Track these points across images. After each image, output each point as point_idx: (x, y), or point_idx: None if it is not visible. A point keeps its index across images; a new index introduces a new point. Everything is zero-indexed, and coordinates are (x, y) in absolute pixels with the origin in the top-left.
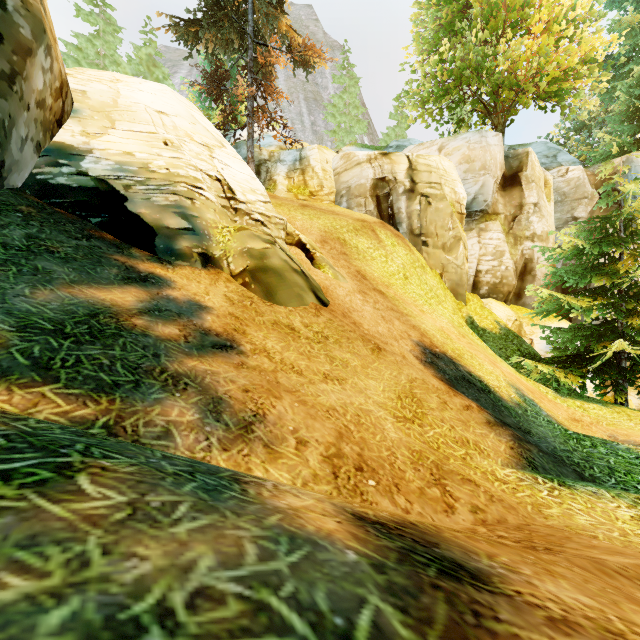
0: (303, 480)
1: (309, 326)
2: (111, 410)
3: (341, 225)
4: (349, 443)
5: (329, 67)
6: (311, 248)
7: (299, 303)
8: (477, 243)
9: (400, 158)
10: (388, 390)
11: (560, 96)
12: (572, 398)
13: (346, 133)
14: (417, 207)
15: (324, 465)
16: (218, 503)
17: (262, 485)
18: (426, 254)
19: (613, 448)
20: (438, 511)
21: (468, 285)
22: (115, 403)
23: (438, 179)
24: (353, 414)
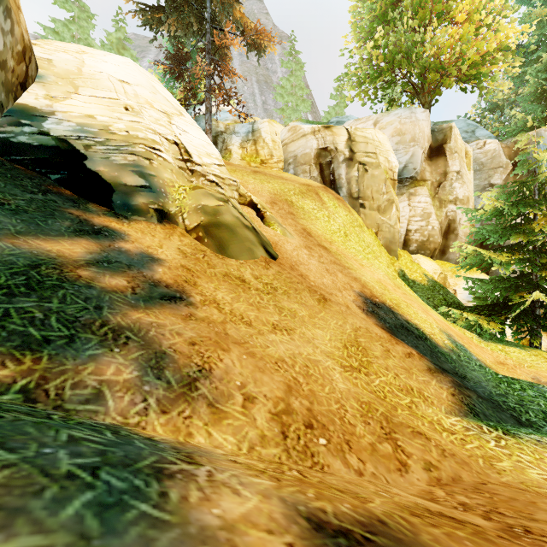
0: (249, 443)
1: (259, 278)
2: (34, 370)
3: (289, 188)
4: (298, 397)
5: (278, 54)
6: (262, 208)
7: (250, 256)
8: (407, 206)
9: (340, 130)
10: (334, 339)
11: (479, 79)
12: (494, 342)
13: (293, 111)
14: (355, 173)
15: (272, 424)
16: (109, 541)
17: (192, 477)
18: (363, 215)
19: (540, 390)
20: (391, 470)
21: (399, 242)
22: (41, 362)
23: (374, 149)
24: (302, 365)
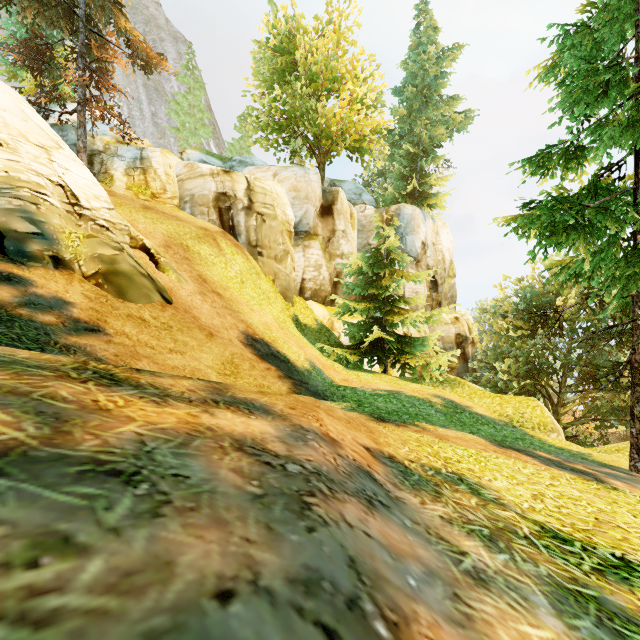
0: None
1: (157, 318)
2: None
3: (185, 232)
4: None
5: (172, 58)
6: (156, 253)
7: (148, 301)
8: (303, 257)
9: (240, 178)
10: (216, 359)
11: (361, 152)
12: (354, 370)
13: (191, 134)
14: (254, 223)
15: None
16: None
17: None
18: (261, 263)
19: (355, 390)
20: None
21: (296, 290)
22: None
23: (272, 201)
24: (190, 370)
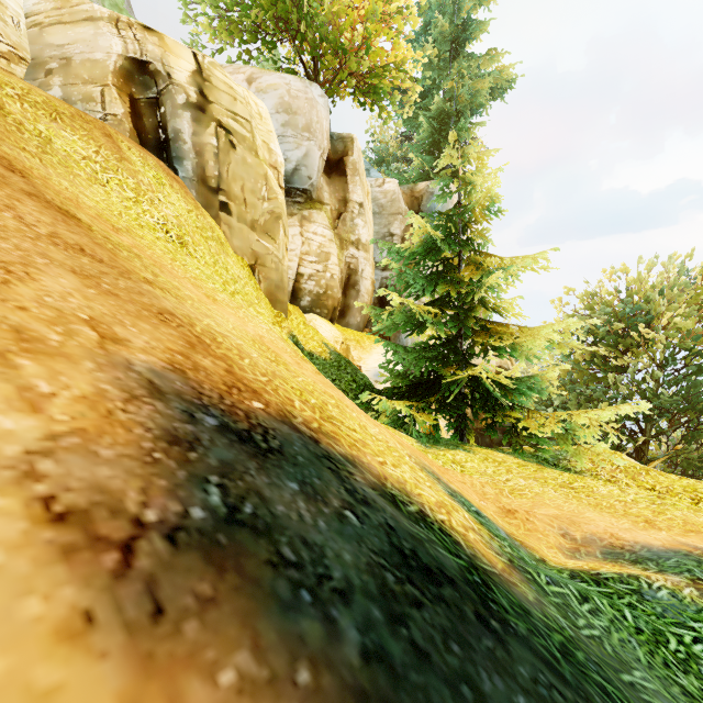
0: None
1: None
2: None
3: (0, 77)
4: None
5: None
6: None
7: None
8: (299, 235)
9: (180, 48)
10: None
11: (379, 96)
12: (434, 446)
13: None
14: (211, 140)
15: None
16: None
17: None
18: (227, 227)
19: (671, 611)
20: None
21: (288, 293)
22: None
23: (247, 114)
24: None
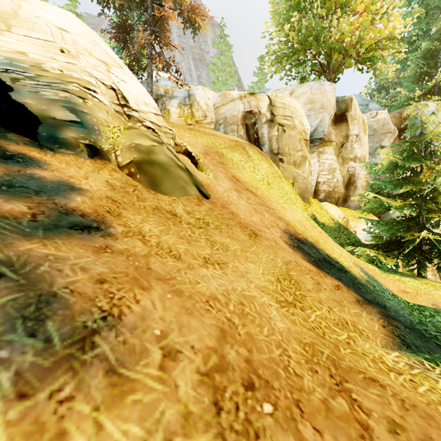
0: (165, 433)
1: (191, 213)
2: None
3: (219, 143)
4: (234, 344)
5: (210, 38)
6: (195, 155)
7: (183, 194)
8: (317, 162)
9: (263, 97)
10: (267, 273)
11: (372, 61)
12: (391, 273)
13: (223, 84)
14: (276, 133)
15: (201, 390)
16: None
17: None
18: (282, 168)
19: None
20: (353, 438)
21: (311, 192)
22: None
23: (290, 114)
24: (236, 302)
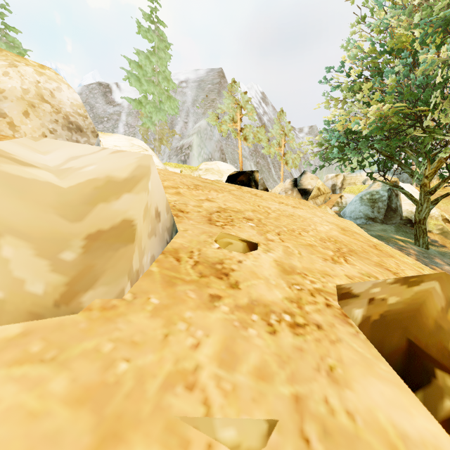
0: None
1: None
2: None
3: None
4: None
5: None
6: None
7: None
8: None
9: None
10: None
11: None
12: None
13: None
14: None
15: None
16: None
17: None
18: None
19: None
20: None
21: None
22: None
23: None
24: None
